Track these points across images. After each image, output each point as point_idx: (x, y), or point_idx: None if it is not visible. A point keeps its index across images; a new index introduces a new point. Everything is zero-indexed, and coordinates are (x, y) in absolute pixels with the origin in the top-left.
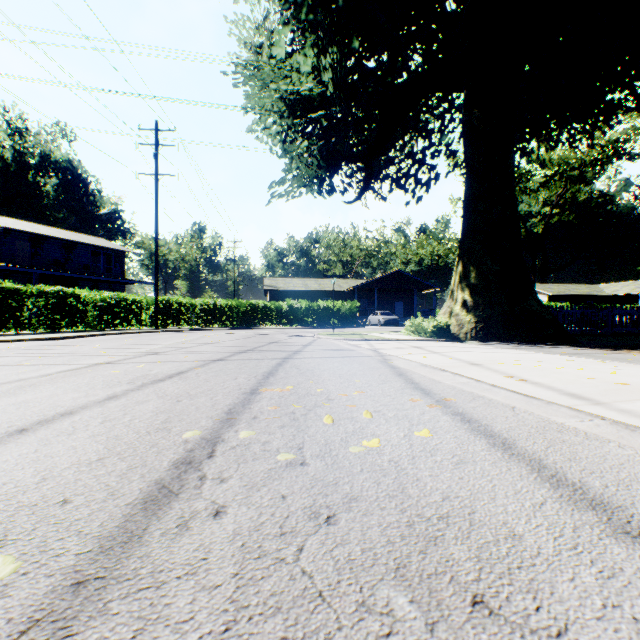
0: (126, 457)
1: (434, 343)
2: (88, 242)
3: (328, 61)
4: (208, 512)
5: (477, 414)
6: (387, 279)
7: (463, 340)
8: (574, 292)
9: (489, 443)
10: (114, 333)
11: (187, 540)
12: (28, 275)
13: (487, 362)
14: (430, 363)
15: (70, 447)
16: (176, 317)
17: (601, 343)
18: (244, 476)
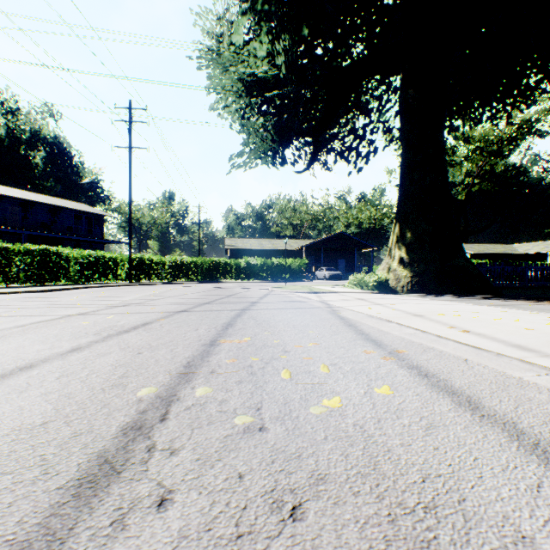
0: (73, 420)
1: (375, 295)
2: (71, 207)
3: (281, 46)
4: (151, 500)
5: (432, 367)
6: (331, 239)
7: (400, 292)
8: (492, 251)
9: (454, 402)
10: (92, 286)
11: (120, 548)
12: (18, 236)
13: (428, 313)
14: (376, 314)
15: (17, 408)
16: (148, 272)
17: (522, 295)
18: (197, 446)
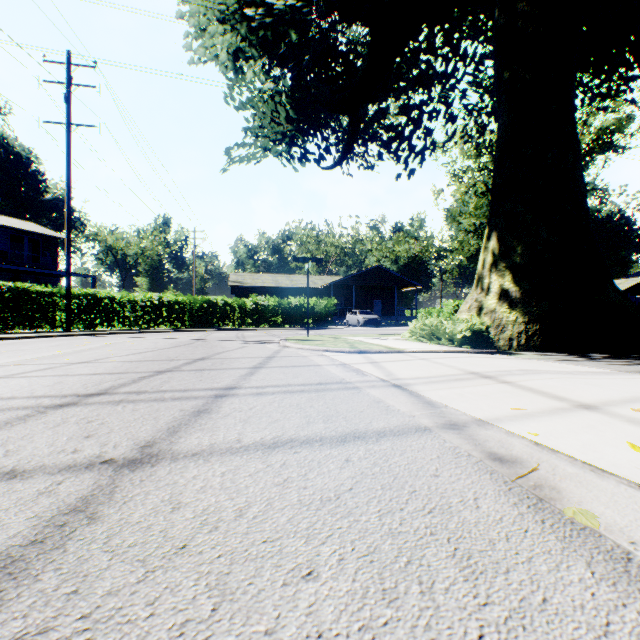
0: None
1: (490, 361)
2: (4, 224)
3: None
4: None
5: None
6: (366, 275)
7: (505, 350)
8: None
9: None
10: None
11: None
12: None
13: None
14: None
15: None
16: (107, 316)
17: None
18: None
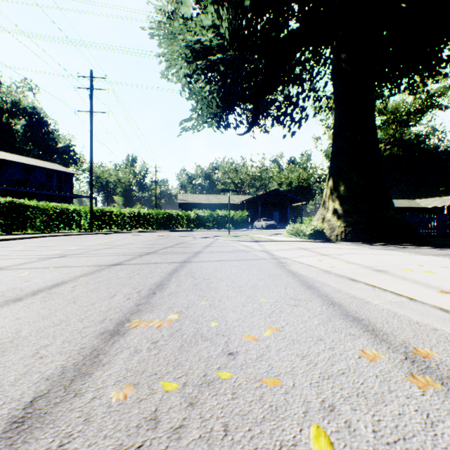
0: None
1: (315, 244)
2: (44, 166)
3: (225, 13)
4: None
5: None
6: (267, 195)
7: (334, 241)
8: (399, 205)
9: None
10: (53, 235)
11: None
12: None
13: (390, 268)
14: (330, 269)
15: None
16: (108, 222)
17: (448, 243)
18: None
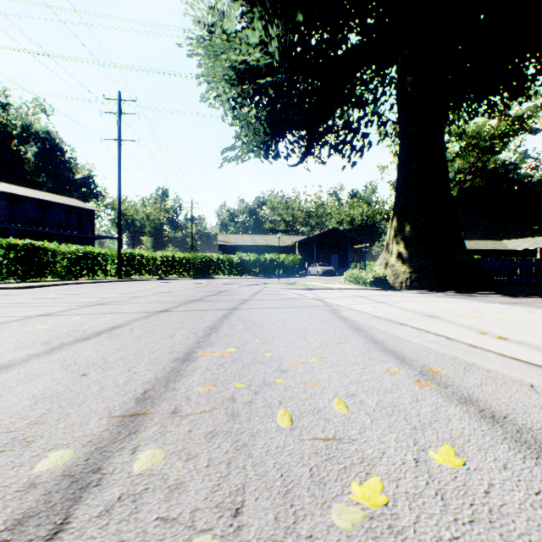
0: None
1: (375, 292)
2: (61, 202)
3: (274, 31)
4: None
5: (494, 401)
6: (324, 235)
7: (398, 289)
8: (482, 247)
9: None
10: (78, 282)
11: None
12: (6, 231)
13: (443, 314)
14: (383, 315)
15: None
16: (138, 268)
17: (526, 292)
18: None
